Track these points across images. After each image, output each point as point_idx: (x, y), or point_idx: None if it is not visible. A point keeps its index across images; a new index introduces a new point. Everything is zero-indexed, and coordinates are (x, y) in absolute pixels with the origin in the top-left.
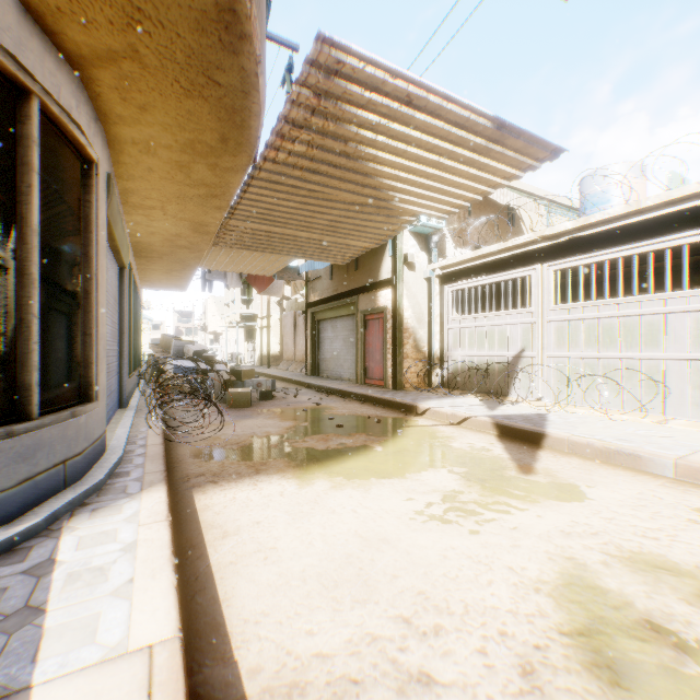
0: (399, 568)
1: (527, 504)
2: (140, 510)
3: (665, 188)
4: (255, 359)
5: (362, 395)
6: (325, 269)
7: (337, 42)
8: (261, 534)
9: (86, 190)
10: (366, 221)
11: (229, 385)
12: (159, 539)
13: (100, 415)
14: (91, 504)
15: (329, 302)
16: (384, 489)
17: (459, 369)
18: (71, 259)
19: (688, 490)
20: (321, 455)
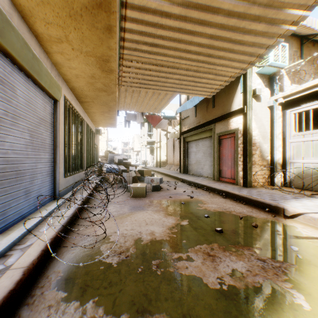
0: None
1: None
2: None
3: None
4: (154, 163)
5: (223, 191)
6: (191, 111)
7: None
8: None
9: None
10: (244, 35)
11: (135, 179)
12: None
13: None
14: None
15: (194, 130)
16: None
17: (302, 173)
18: None
19: None
20: (218, 311)
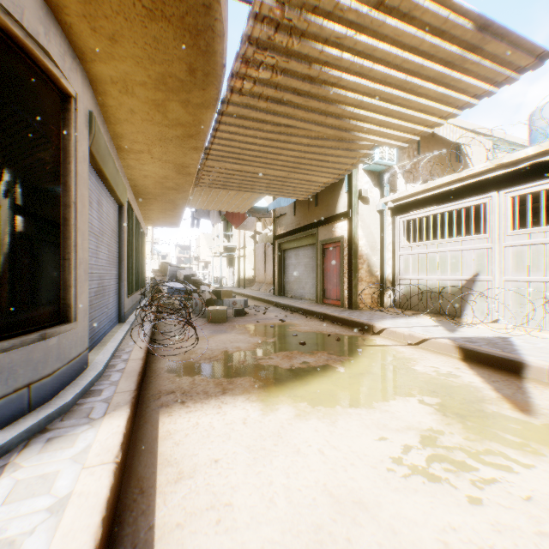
0: None
1: (529, 457)
2: (93, 443)
3: None
4: (234, 281)
5: (321, 313)
6: (289, 207)
7: None
8: (218, 479)
9: (65, 124)
10: (327, 156)
11: (210, 303)
12: (95, 494)
13: (78, 334)
14: (50, 431)
15: (293, 234)
16: (352, 422)
17: (410, 291)
18: (47, 187)
19: None
20: (285, 375)
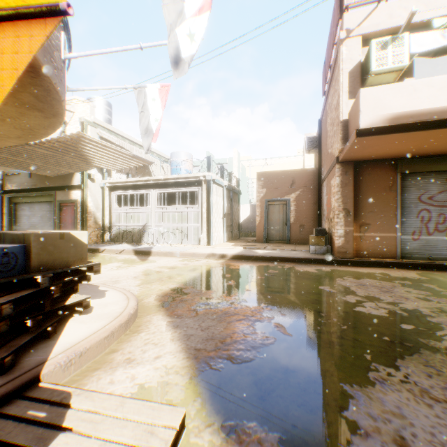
0: (107, 275)
1: (141, 264)
2: None
3: (189, 172)
4: None
5: None
6: None
7: (85, 134)
8: None
9: None
10: (75, 164)
11: None
12: None
13: None
14: None
15: (29, 192)
16: None
17: (119, 232)
18: None
19: (181, 258)
20: None
